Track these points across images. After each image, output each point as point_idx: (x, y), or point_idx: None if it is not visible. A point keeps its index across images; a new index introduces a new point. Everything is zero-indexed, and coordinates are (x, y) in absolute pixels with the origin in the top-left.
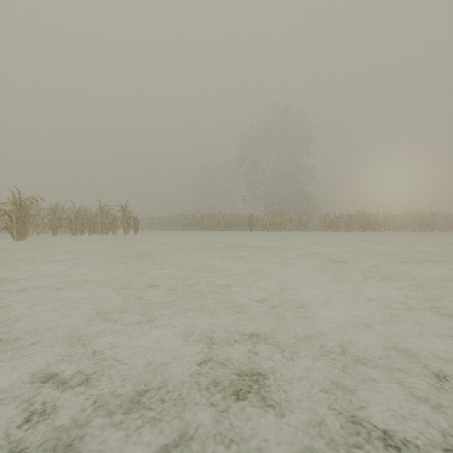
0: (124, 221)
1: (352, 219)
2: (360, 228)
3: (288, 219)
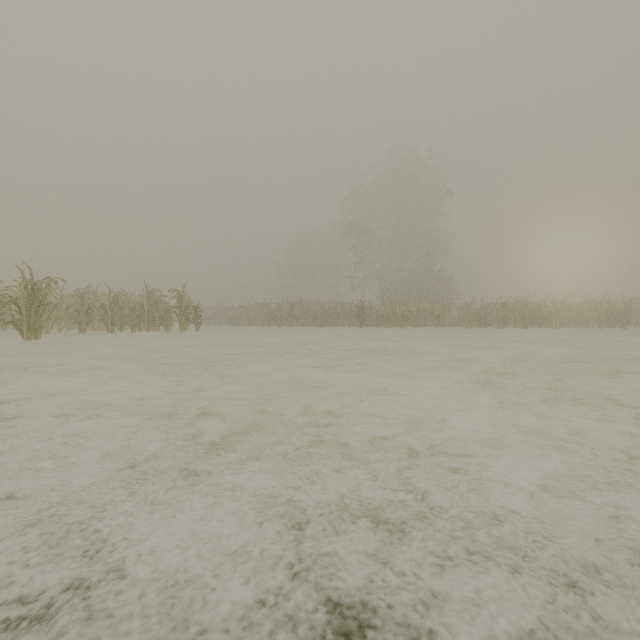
0: (181, 312)
1: (507, 310)
2: (519, 322)
3: (415, 310)
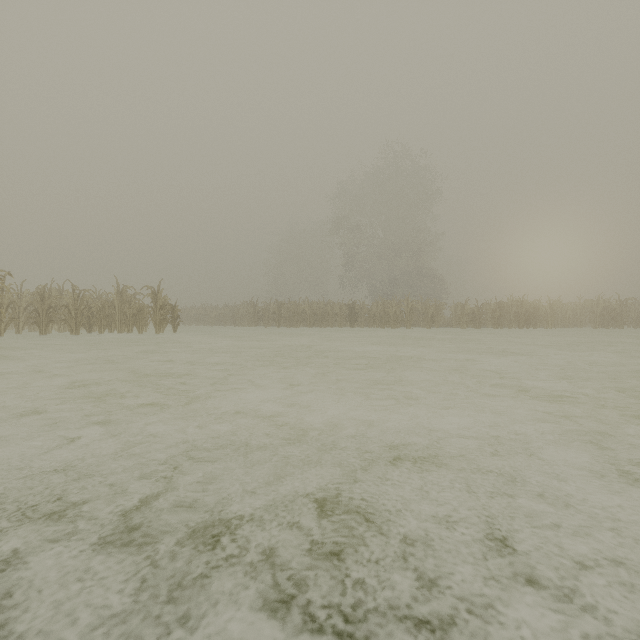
0: (156, 312)
1: (502, 310)
2: (514, 322)
3: (408, 310)
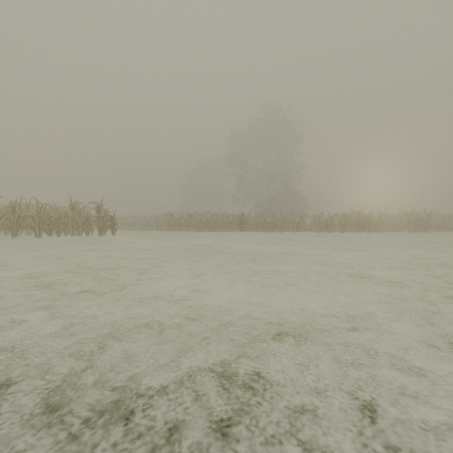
0: (99, 220)
1: (346, 219)
2: (354, 228)
3: (281, 219)
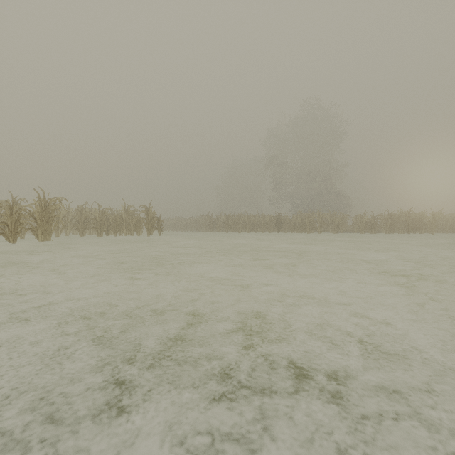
0: (148, 222)
1: (393, 219)
2: (403, 229)
3: (319, 220)
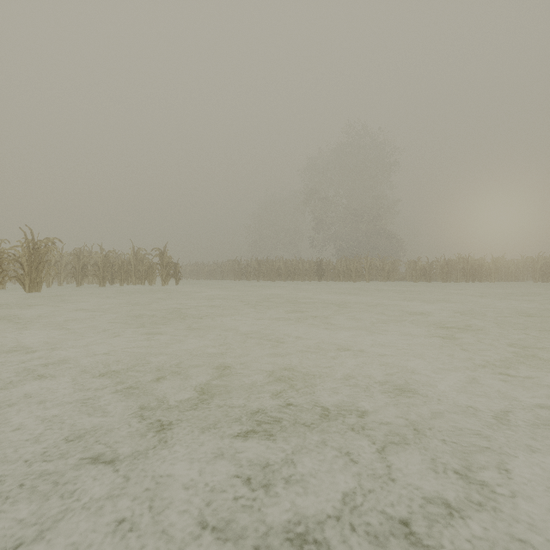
0: (163, 268)
1: (450, 266)
2: (461, 277)
3: (367, 266)
